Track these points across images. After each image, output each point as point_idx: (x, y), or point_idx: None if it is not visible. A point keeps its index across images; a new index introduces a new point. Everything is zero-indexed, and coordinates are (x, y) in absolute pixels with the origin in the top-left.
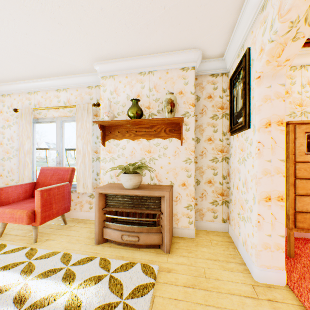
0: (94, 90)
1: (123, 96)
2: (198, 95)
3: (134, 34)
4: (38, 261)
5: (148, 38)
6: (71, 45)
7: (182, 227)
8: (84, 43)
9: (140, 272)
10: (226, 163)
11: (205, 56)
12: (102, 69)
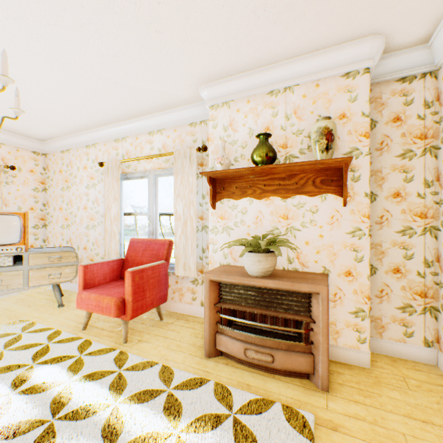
0: (199, 128)
1: (242, 131)
2: (372, 118)
3: (266, 27)
4: (130, 374)
5: (289, 30)
6: (171, 64)
7: (346, 347)
8: (189, 57)
9: (283, 421)
10: (432, 238)
11: (389, 47)
12: (211, 94)
